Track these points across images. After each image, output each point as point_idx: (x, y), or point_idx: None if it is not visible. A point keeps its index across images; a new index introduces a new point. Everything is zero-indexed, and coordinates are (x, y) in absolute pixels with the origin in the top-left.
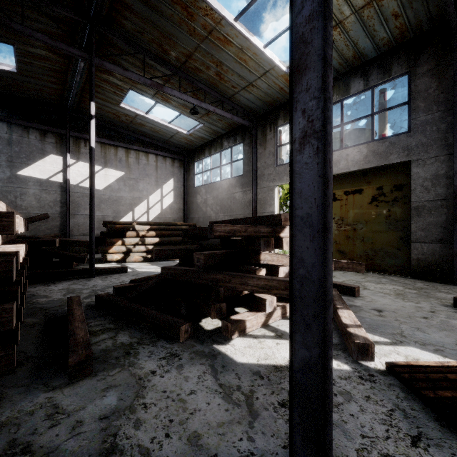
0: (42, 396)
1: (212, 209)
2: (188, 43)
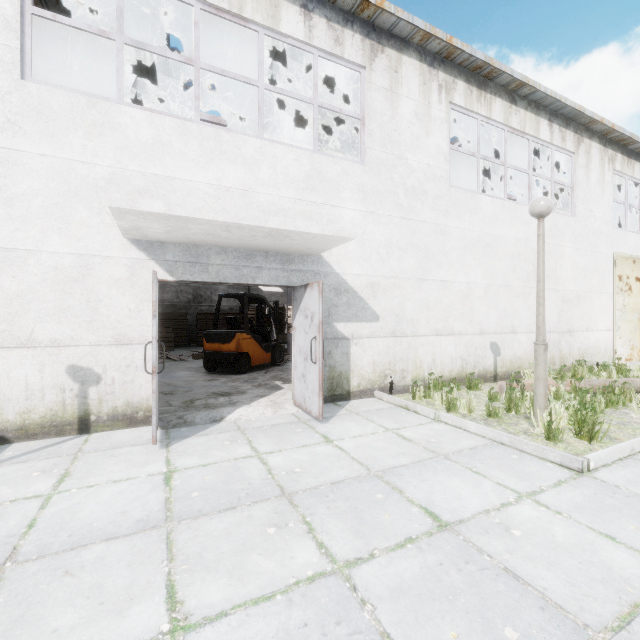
0: None
1: None
2: None
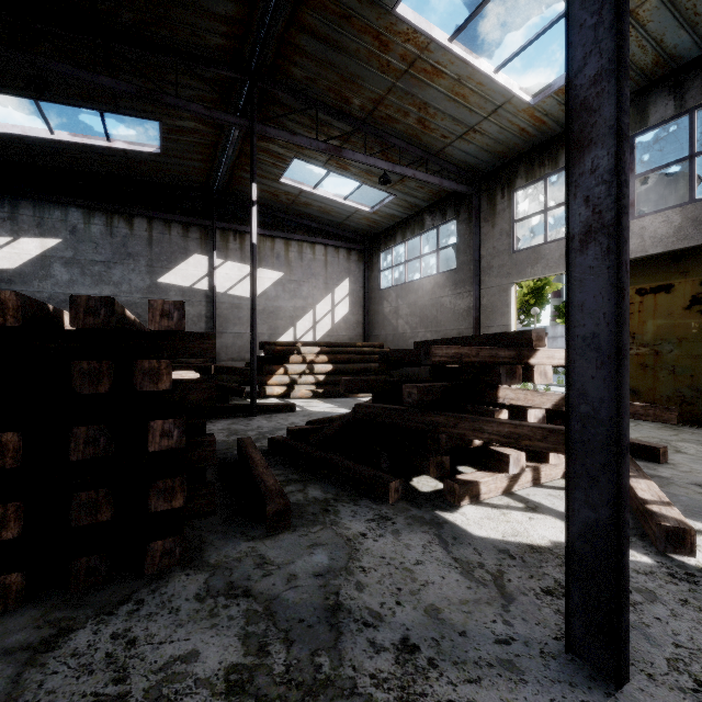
0: (244, 545)
1: (407, 322)
2: (378, 84)
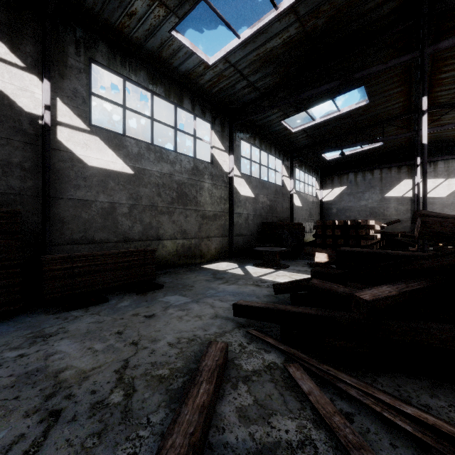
0: None
1: None
2: None
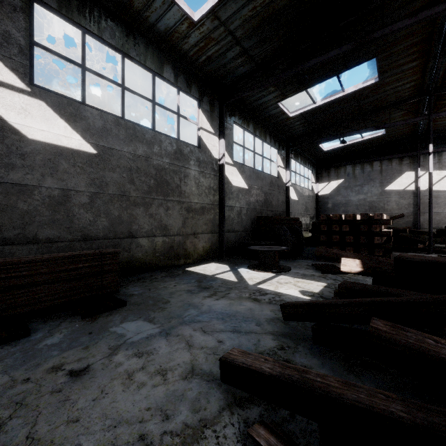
0: None
1: None
2: None
